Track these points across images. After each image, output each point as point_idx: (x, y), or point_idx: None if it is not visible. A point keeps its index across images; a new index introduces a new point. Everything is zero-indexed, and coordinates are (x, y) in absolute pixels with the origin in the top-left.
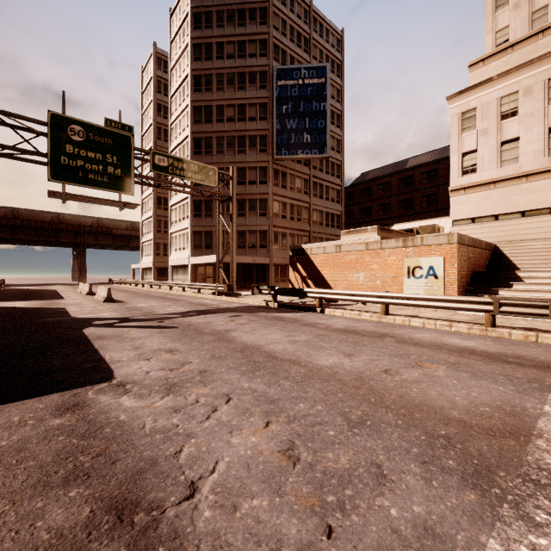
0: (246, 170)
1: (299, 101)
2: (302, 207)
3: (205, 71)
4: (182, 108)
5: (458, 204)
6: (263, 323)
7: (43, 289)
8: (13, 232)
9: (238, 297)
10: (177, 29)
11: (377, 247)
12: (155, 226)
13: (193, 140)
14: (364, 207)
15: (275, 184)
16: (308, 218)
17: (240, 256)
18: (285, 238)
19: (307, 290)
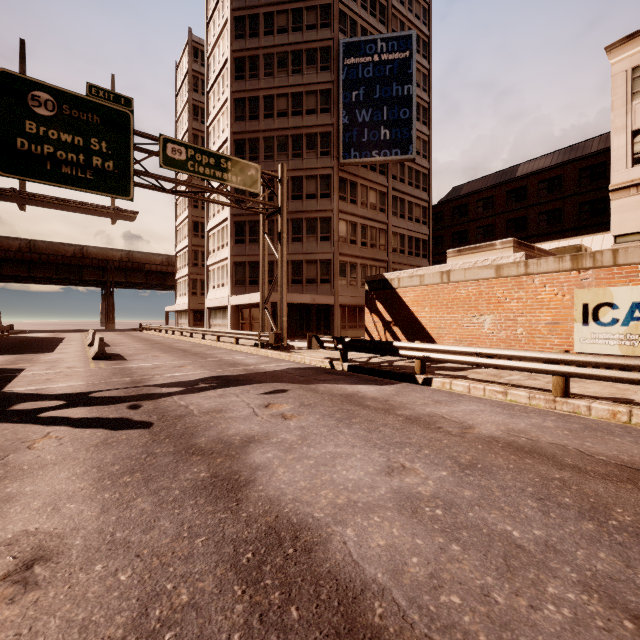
0: (303, 180)
1: (374, 84)
2: (377, 230)
3: (249, 52)
4: (220, 103)
5: (626, 210)
6: (326, 414)
7: (50, 337)
8: (29, 268)
9: (288, 351)
10: (215, 3)
11: (518, 272)
12: (190, 259)
13: (234, 143)
14: (457, 231)
15: (341, 198)
16: (385, 243)
17: (295, 293)
18: (355, 269)
19: (399, 344)
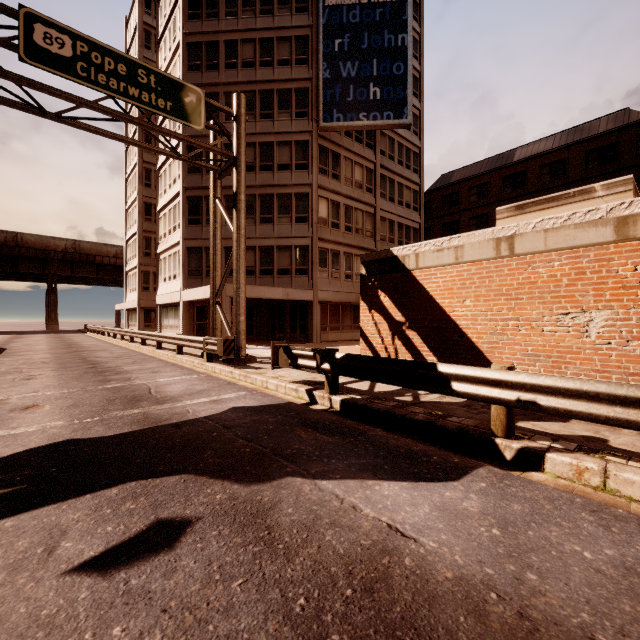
0: (274, 147)
1: (361, 31)
2: (364, 213)
3: None
4: (171, 51)
5: None
6: None
7: None
8: None
9: (246, 367)
10: None
11: None
12: (141, 247)
13: None
14: (448, 222)
15: (321, 171)
16: (373, 230)
17: (263, 286)
18: (337, 259)
19: (454, 371)
